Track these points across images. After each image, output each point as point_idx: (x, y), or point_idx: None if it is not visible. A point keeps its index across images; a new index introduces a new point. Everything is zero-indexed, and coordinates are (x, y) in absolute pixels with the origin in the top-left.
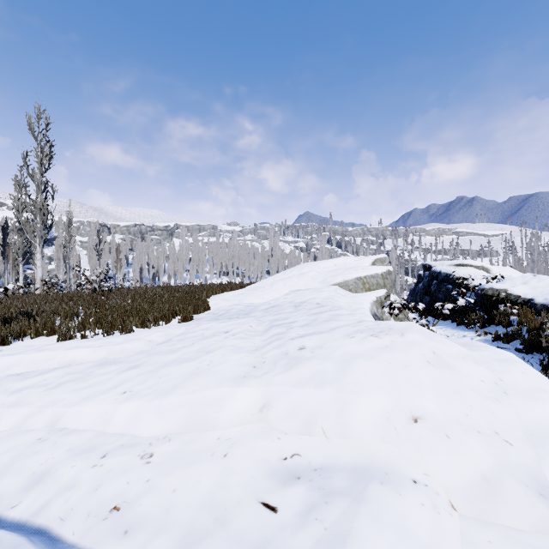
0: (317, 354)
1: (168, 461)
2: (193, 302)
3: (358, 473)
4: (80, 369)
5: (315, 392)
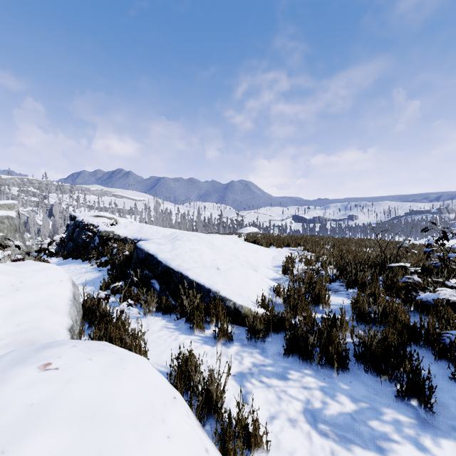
0: None
1: None
2: None
3: None
4: None
5: None
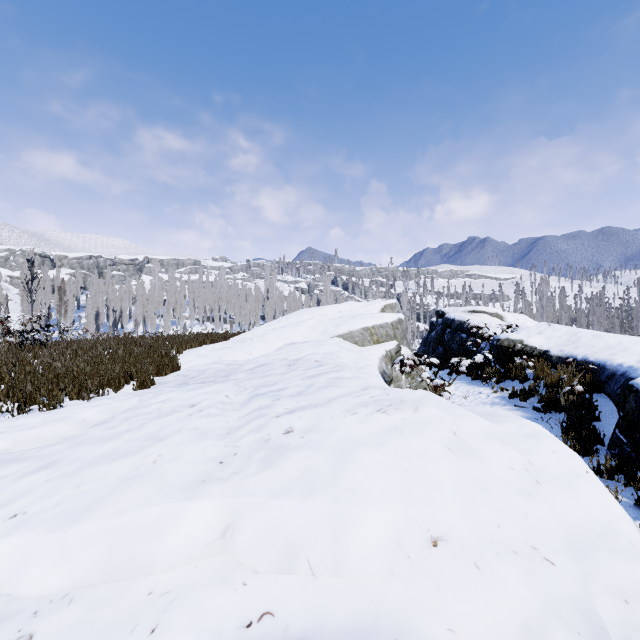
0: (308, 441)
1: None
2: (156, 360)
3: None
4: None
5: (300, 505)
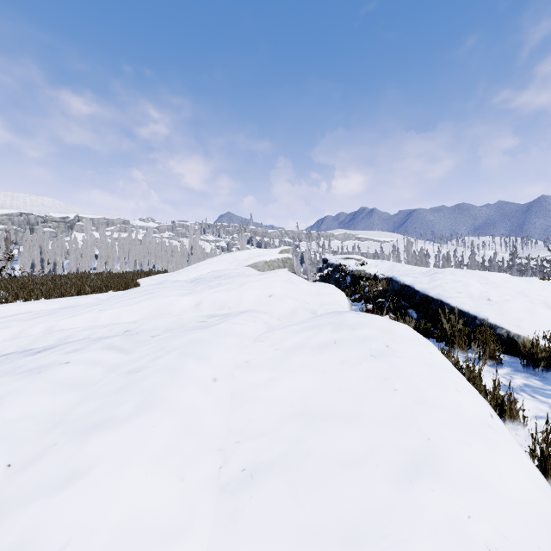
0: (228, 284)
1: (148, 321)
2: (123, 279)
3: (243, 312)
4: (44, 312)
5: (225, 293)
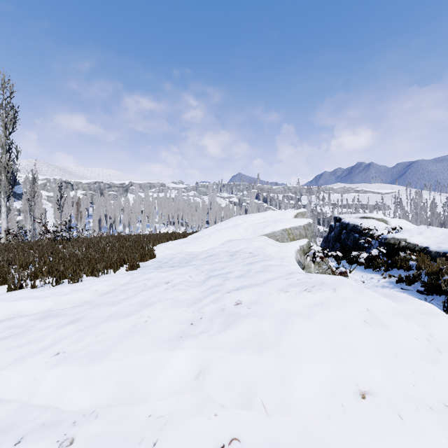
0: (254, 311)
1: None
2: (140, 251)
3: None
4: (21, 322)
5: (253, 358)
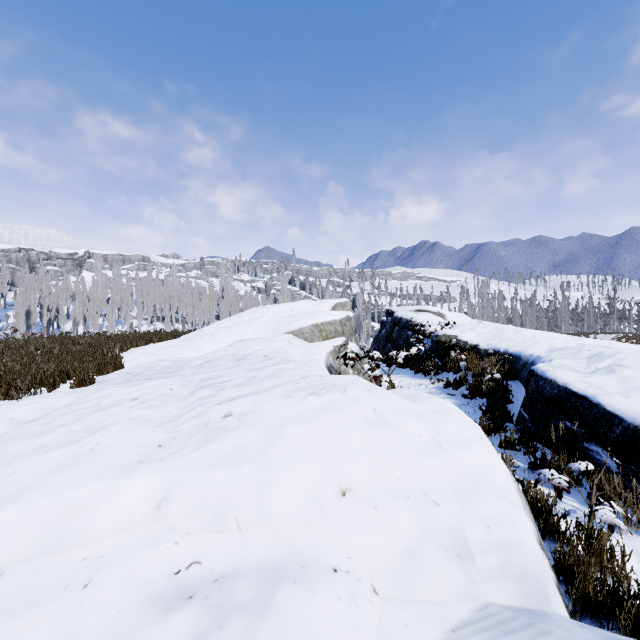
0: (245, 422)
1: None
2: (97, 359)
3: (270, 573)
4: None
5: (231, 473)
